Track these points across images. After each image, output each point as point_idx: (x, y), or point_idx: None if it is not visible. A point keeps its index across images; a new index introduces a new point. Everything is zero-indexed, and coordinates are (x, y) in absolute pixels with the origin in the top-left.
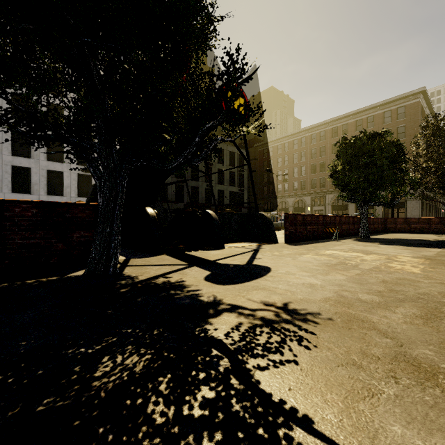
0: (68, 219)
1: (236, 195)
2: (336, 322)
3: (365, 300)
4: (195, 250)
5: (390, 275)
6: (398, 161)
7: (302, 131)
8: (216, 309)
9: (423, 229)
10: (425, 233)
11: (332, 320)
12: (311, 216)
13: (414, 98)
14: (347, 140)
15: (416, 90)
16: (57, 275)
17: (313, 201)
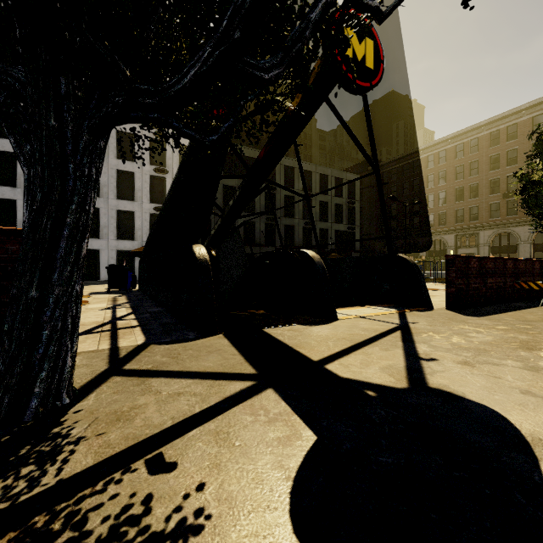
0: None
1: (343, 235)
2: None
3: None
4: (281, 324)
5: None
6: None
7: (440, 141)
8: None
9: None
10: None
11: None
12: (494, 260)
13: None
14: None
15: None
16: None
17: (459, 241)
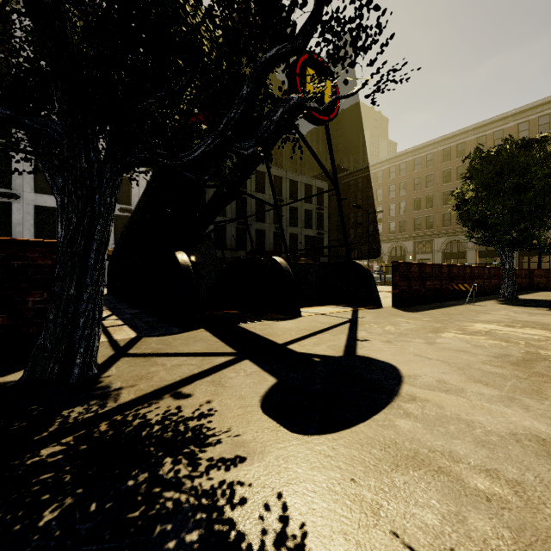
0: (17, 270)
1: (313, 240)
2: None
3: None
4: (253, 320)
5: None
6: None
7: (401, 154)
8: None
9: None
10: None
11: None
12: (432, 266)
13: None
14: (483, 152)
15: None
16: None
17: (417, 248)
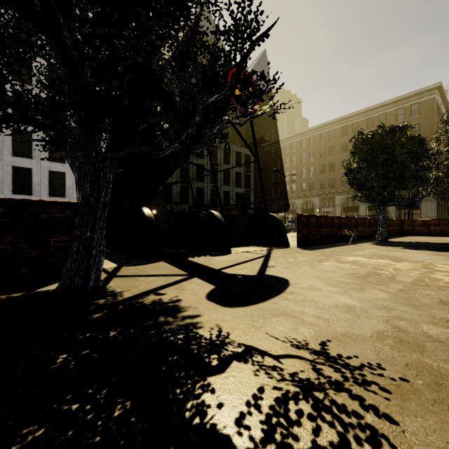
0: (43, 220)
1: (242, 196)
2: (417, 388)
3: (437, 336)
4: (197, 256)
5: (444, 292)
6: (420, 157)
7: (310, 130)
8: (221, 355)
9: (444, 232)
10: (445, 236)
11: (409, 384)
12: (326, 218)
13: (429, 94)
14: (363, 135)
15: (431, 86)
16: (24, 290)
17: (322, 203)
